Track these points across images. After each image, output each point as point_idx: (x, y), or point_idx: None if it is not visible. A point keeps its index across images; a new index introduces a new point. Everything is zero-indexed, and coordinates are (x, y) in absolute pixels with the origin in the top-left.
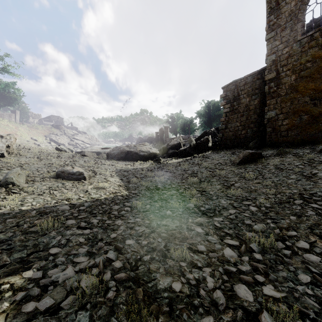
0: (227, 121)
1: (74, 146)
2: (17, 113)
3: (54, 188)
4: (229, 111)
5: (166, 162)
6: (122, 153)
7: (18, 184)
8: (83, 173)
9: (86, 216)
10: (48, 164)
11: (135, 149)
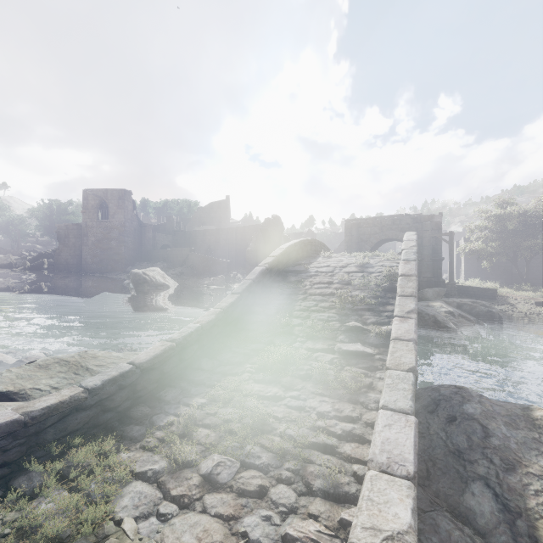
0: (60, 251)
1: None
2: None
3: None
4: (62, 244)
5: (2, 282)
6: None
7: None
8: None
9: None
10: None
11: None
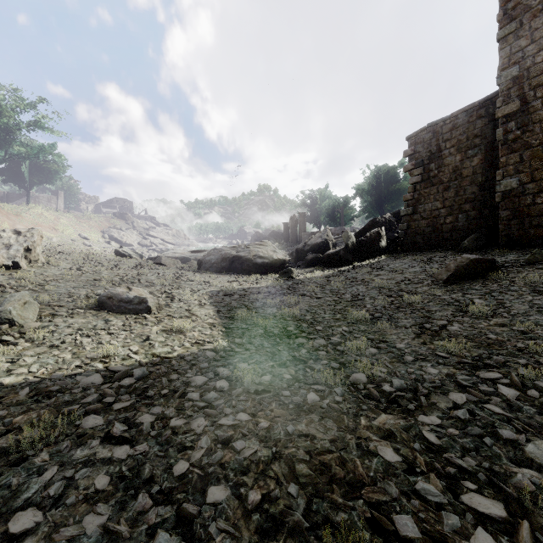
0: (416, 200)
1: (148, 248)
2: (60, 195)
3: (85, 332)
4: (420, 182)
5: (302, 276)
6: (224, 259)
7: (21, 323)
8: (147, 300)
9: (130, 403)
10: (92, 281)
11: (246, 253)
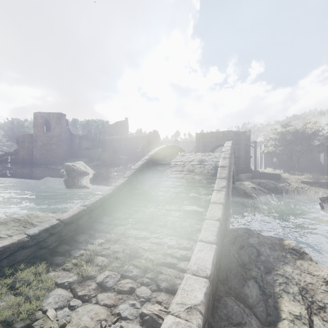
0: (19, 151)
1: None
2: None
3: None
4: (20, 147)
5: None
6: None
7: None
8: None
9: None
10: None
11: None
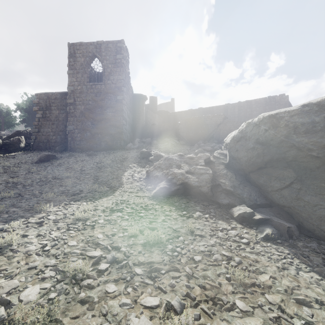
0: (40, 126)
1: None
2: None
3: None
4: (42, 117)
5: None
6: None
7: None
8: None
9: None
10: None
11: None
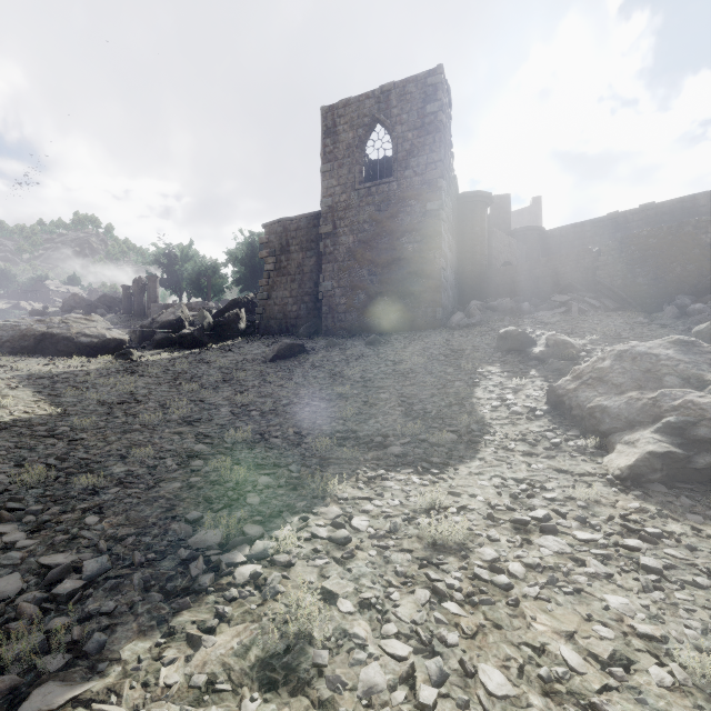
0: (271, 286)
1: None
2: None
3: None
4: (274, 270)
5: (145, 358)
6: (26, 337)
7: None
8: None
9: None
10: None
11: (64, 330)
